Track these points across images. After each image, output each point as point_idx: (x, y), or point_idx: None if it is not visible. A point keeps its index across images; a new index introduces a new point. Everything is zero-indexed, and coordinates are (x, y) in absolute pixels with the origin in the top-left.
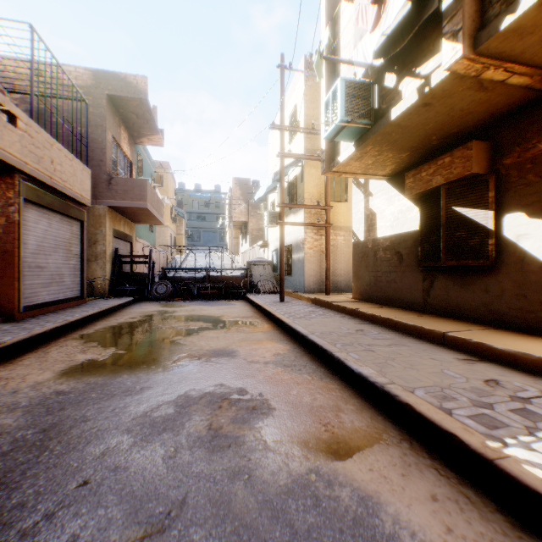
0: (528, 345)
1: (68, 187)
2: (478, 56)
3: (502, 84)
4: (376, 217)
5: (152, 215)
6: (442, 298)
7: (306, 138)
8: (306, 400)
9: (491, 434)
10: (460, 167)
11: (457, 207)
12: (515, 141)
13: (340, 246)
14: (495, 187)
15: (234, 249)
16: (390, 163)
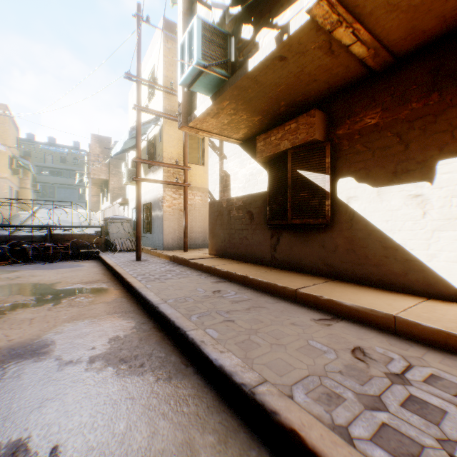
0: (369, 299)
1: None
2: (338, 3)
3: (347, 51)
4: (230, 178)
5: None
6: (287, 253)
7: (165, 98)
8: (139, 440)
9: None
10: (305, 133)
11: (302, 170)
12: (347, 115)
13: (198, 205)
14: (331, 154)
15: (94, 206)
16: (244, 125)
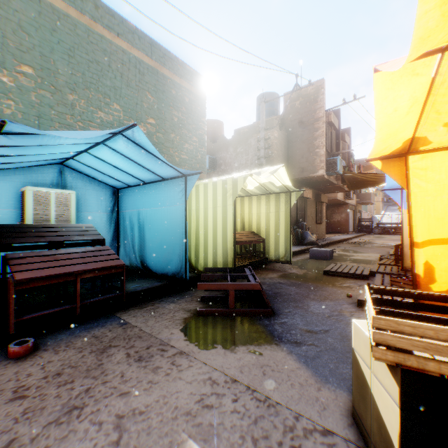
0: None
1: (352, 203)
2: None
3: None
4: None
5: (371, 203)
6: None
7: None
8: None
9: None
10: None
11: None
12: None
13: None
14: None
15: None
16: None
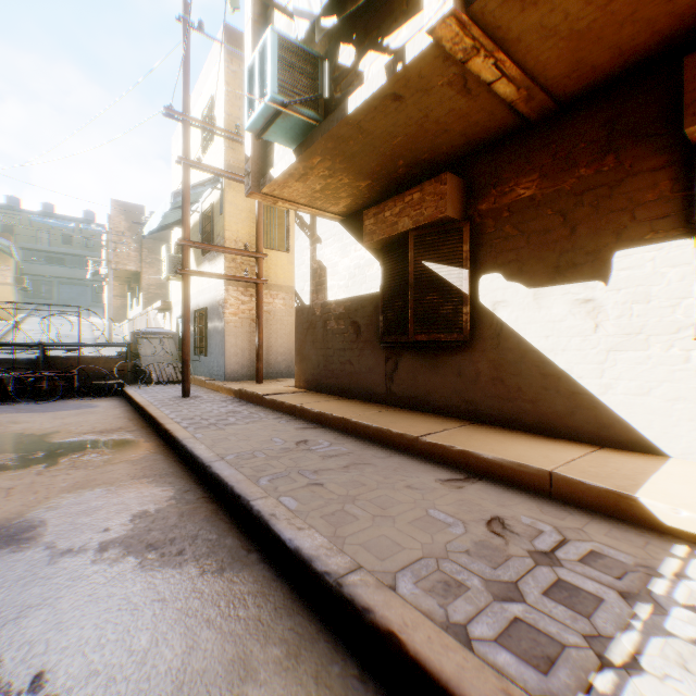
0: (519, 449)
1: None
2: (472, 22)
3: (489, 91)
4: (326, 272)
5: None
6: (409, 385)
7: (229, 149)
8: (169, 659)
9: (555, 693)
10: (433, 207)
11: (429, 261)
12: (493, 182)
13: (279, 312)
14: (471, 239)
15: (118, 314)
16: (346, 194)
